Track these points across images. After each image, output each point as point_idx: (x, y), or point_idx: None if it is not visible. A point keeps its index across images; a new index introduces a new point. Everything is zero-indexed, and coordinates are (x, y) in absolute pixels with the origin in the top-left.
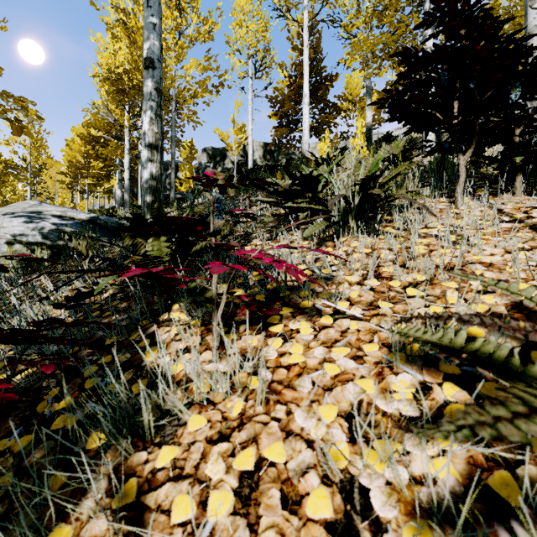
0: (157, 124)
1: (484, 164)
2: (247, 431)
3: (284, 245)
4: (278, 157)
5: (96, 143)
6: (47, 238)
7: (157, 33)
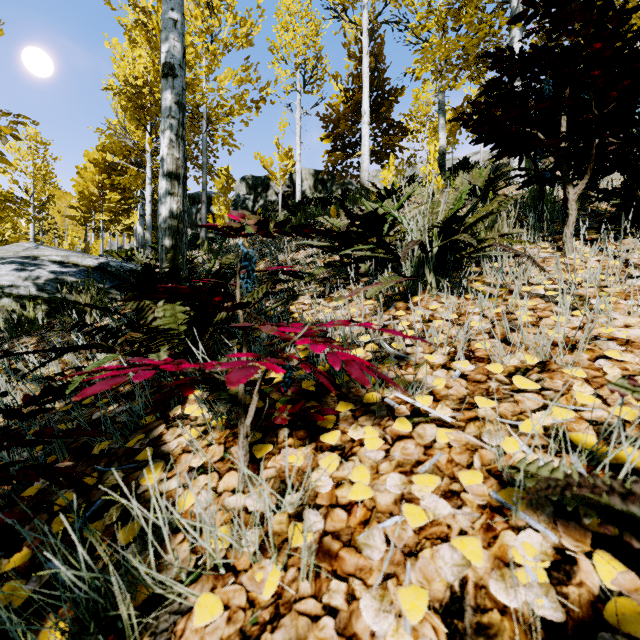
0: (178, 148)
1: (598, 198)
2: (286, 632)
3: (343, 324)
4: (331, 187)
5: (112, 170)
6: (43, 290)
7: (178, 32)
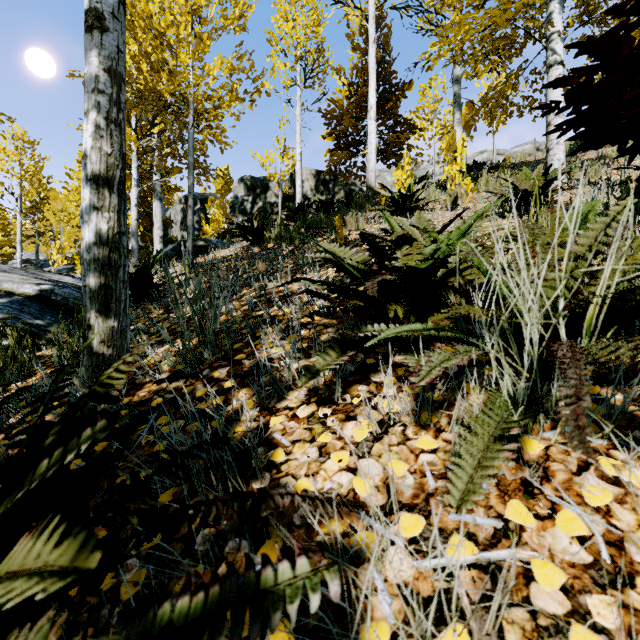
0: (110, 138)
1: None
2: None
3: None
4: (334, 188)
5: None
6: None
7: None
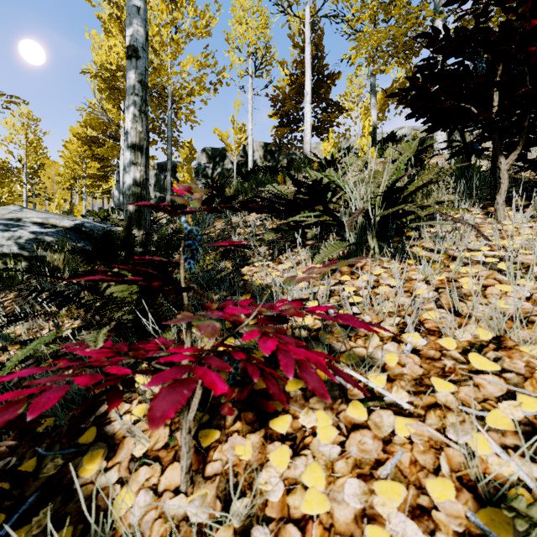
0: (141, 122)
1: (524, 168)
2: None
3: (295, 314)
4: (278, 157)
5: (92, 143)
6: (24, 249)
7: (141, 18)
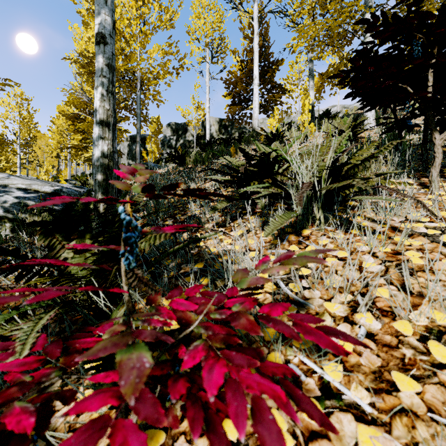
0: (108, 101)
1: None
2: None
3: (247, 328)
4: (231, 131)
5: (75, 119)
6: (9, 212)
7: (108, 8)
